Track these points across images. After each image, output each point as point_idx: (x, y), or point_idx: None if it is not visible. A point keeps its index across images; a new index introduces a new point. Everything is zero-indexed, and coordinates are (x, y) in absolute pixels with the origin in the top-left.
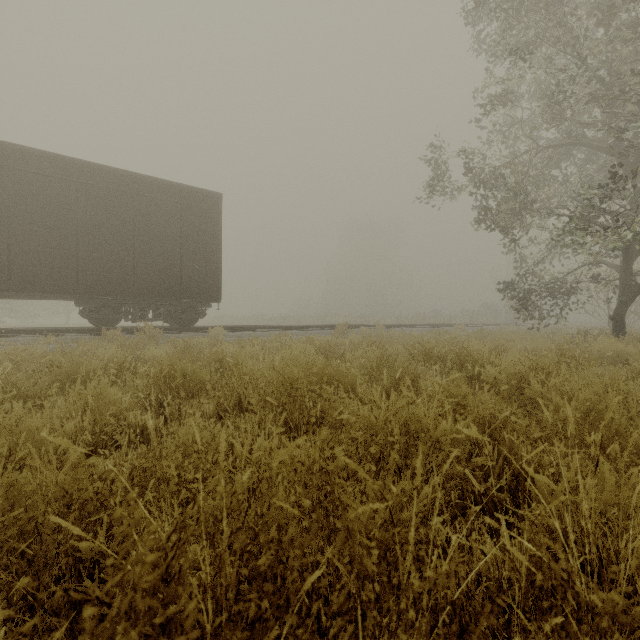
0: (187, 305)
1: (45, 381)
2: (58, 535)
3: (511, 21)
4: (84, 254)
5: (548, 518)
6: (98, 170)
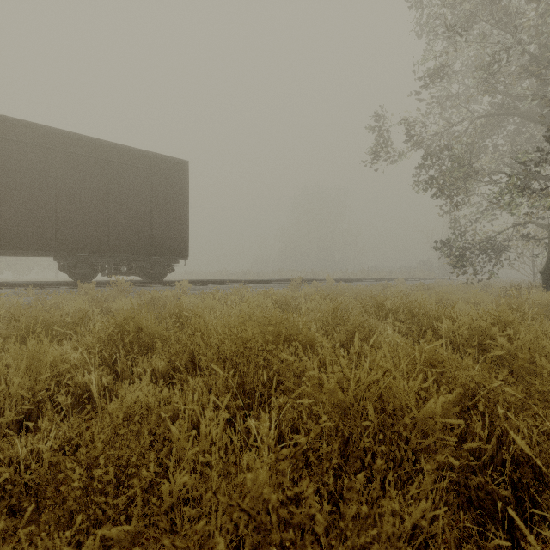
0: (157, 261)
1: (2, 335)
2: None
3: None
4: (62, 215)
5: None
6: (75, 139)
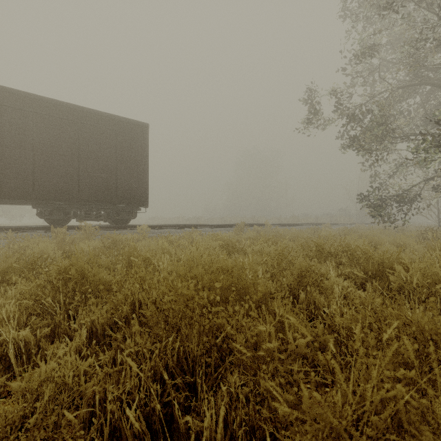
0: (122, 209)
1: None
2: None
3: None
4: (39, 168)
5: None
6: (50, 103)
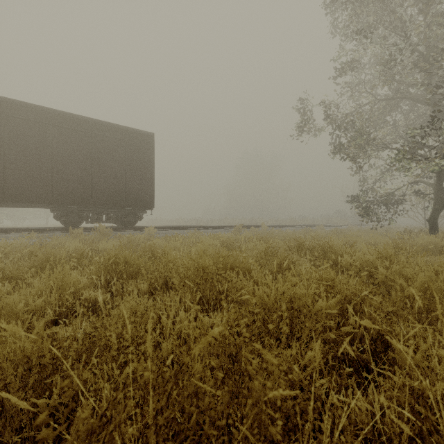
0: (129, 211)
1: (26, 266)
2: (22, 393)
3: (358, 11)
4: (57, 176)
5: (410, 381)
6: (67, 116)
